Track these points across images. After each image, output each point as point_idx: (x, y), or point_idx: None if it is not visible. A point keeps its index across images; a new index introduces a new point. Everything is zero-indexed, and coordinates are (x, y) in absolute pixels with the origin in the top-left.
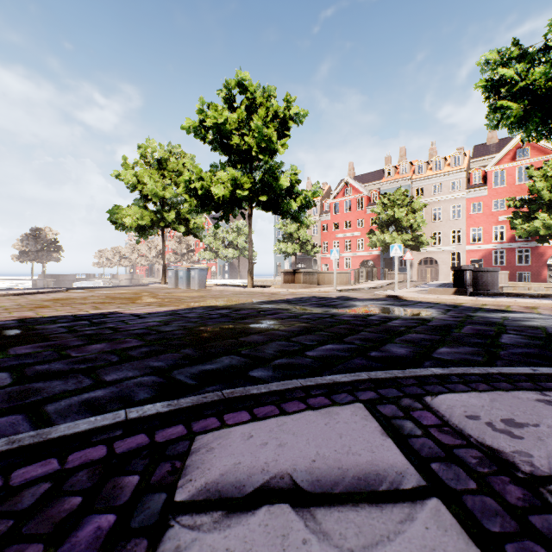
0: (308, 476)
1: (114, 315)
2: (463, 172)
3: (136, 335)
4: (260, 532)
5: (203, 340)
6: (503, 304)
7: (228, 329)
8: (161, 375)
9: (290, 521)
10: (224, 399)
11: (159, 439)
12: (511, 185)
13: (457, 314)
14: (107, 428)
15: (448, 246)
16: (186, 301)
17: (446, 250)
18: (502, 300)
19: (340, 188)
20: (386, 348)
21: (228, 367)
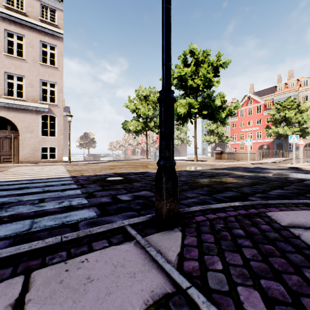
0: None
1: (148, 173)
2: None
3: None
4: None
5: (207, 184)
6: None
7: (212, 180)
8: (209, 196)
9: None
10: (260, 204)
11: (251, 212)
12: None
13: None
14: (226, 207)
15: None
16: None
17: None
18: None
19: (244, 101)
20: None
21: (236, 195)
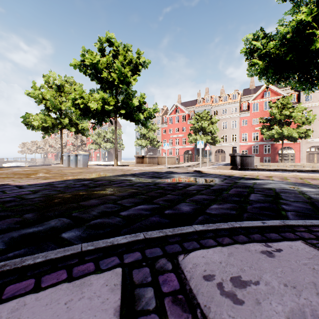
0: None
1: (2, 186)
2: (238, 103)
3: (1, 202)
4: None
5: (51, 205)
6: (255, 174)
7: (78, 195)
8: None
9: None
10: None
11: None
12: (261, 111)
13: (229, 181)
14: None
15: (230, 143)
16: (67, 175)
17: (229, 145)
18: (254, 172)
19: (173, 109)
20: (178, 206)
21: (49, 229)
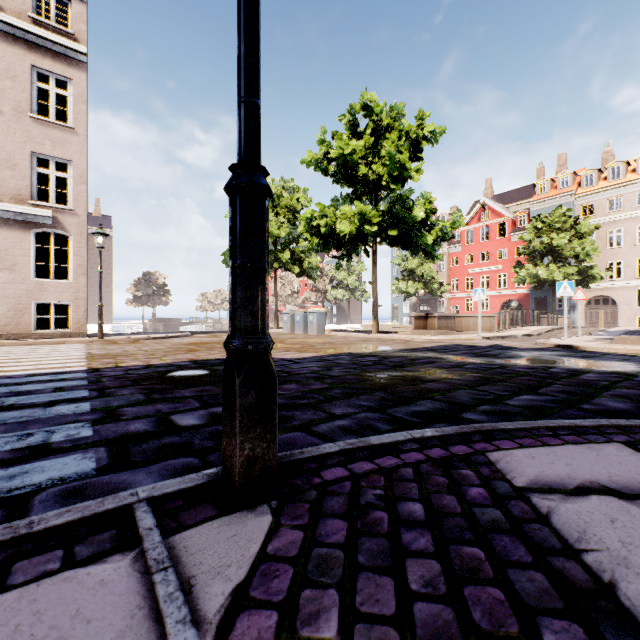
0: (613, 484)
1: None
2: None
3: (313, 378)
4: (605, 507)
5: (384, 385)
6: None
7: (397, 376)
8: (380, 412)
9: (623, 504)
10: (480, 431)
11: (456, 452)
12: None
13: None
14: (403, 442)
15: (633, 280)
16: (320, 347)
17: (629, 286)
18: None
19: (474, 212)
20: (598, 401)
21: (437, 410)
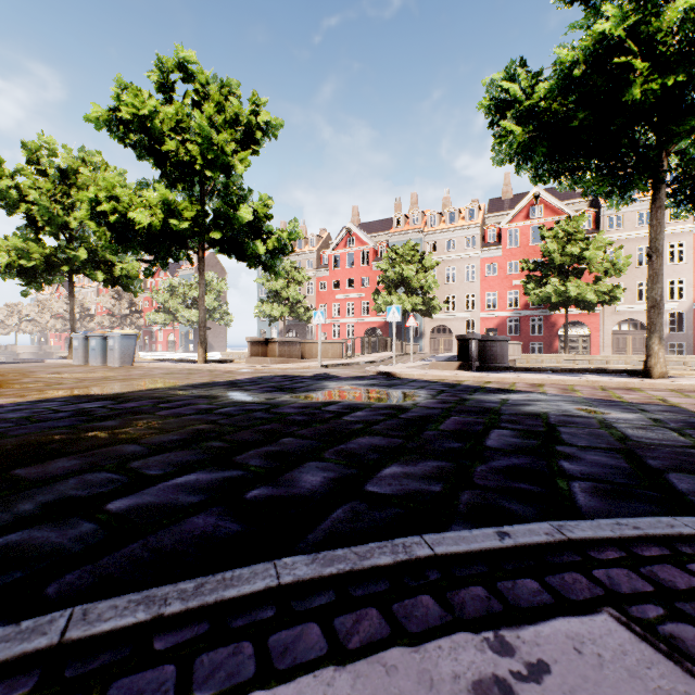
0: None
1: None
2: (478, 227)
3: None
4: None
5: None
6: (508, 380)
7: (36, 444)
8: None
9: None
10: None
11: None
12: (525, 245)
13: (449, 397)
14: None
15: (463, 312)
16: (59, 387)
17: (460, 317)
18: (507, 376)
19: (341, 237)
20: (295, 473)
21: None
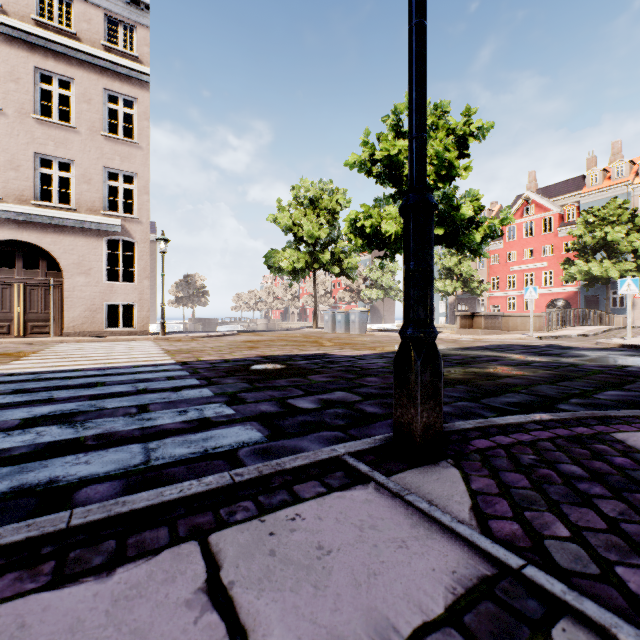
0: None
1: (330, 356)
2: None
3: (387, 372)
4: None
5: (461, 380)
6: None
7: (468, 372)
8: (475, 402)
9: None
10: (593, 417)
11: (581, 432)
12: None
13: None
14: (525, 423)
15: None
16: (372, 345)
17: None
18: None
19: (516, 207)
20: None
21: (529, 401)
